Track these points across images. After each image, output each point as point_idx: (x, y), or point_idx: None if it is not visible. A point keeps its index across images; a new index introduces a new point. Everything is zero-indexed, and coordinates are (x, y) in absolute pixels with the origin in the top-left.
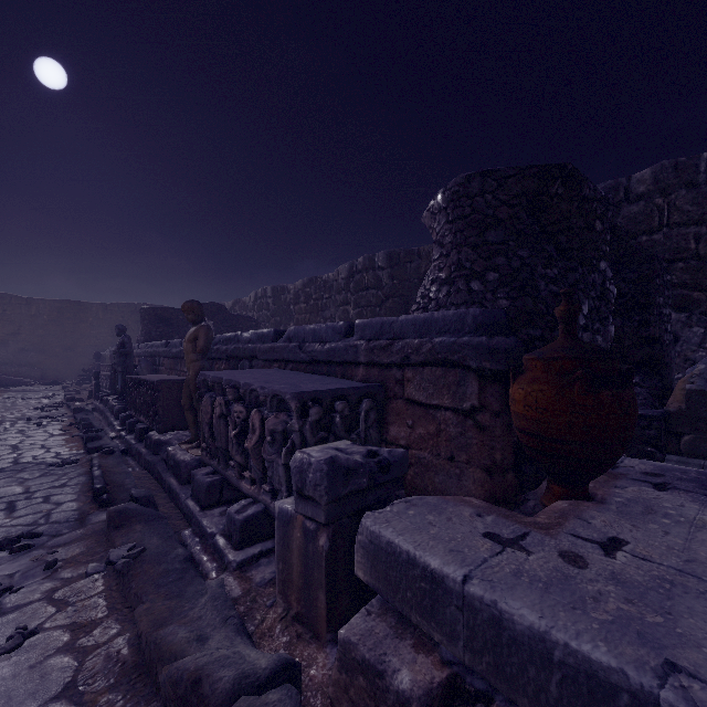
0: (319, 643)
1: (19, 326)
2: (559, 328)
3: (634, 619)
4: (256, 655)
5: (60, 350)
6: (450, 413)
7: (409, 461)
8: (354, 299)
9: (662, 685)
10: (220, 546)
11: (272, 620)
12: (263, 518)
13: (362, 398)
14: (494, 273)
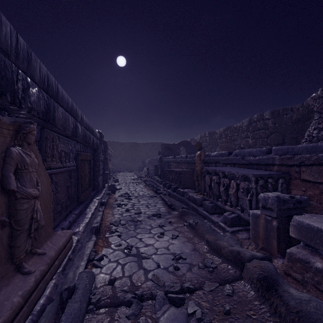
0: (273, 257)
1: (120, 152)
2: None
3: None
4: (254, 252)
5: (131, 160)
6: None
7: None
8: (251, 135)
9: None
10: (222, 225)
11: (251, 248)
12: (237, 218)
13: (279, 178)
14: None
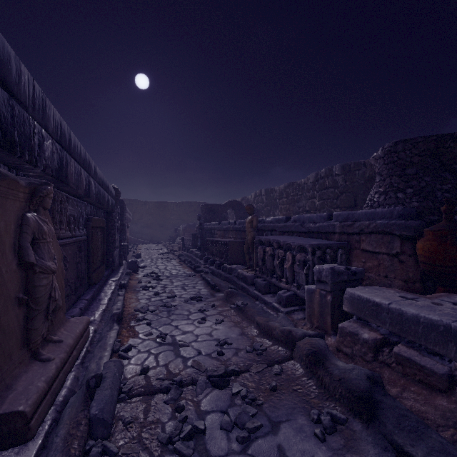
0: (328, 335)
1: (142, 215)
2: (443, 216)
3: (453, 314)
4: (307, 331)
5: (158, 227)
6: (385, 255)
7: (363, 278)
8: (318, 195)
9: (453, 322)
10: (276, 306)
11: (306, 328)
12: (293, 297)
13: (338, 248)
14: (410, 189)
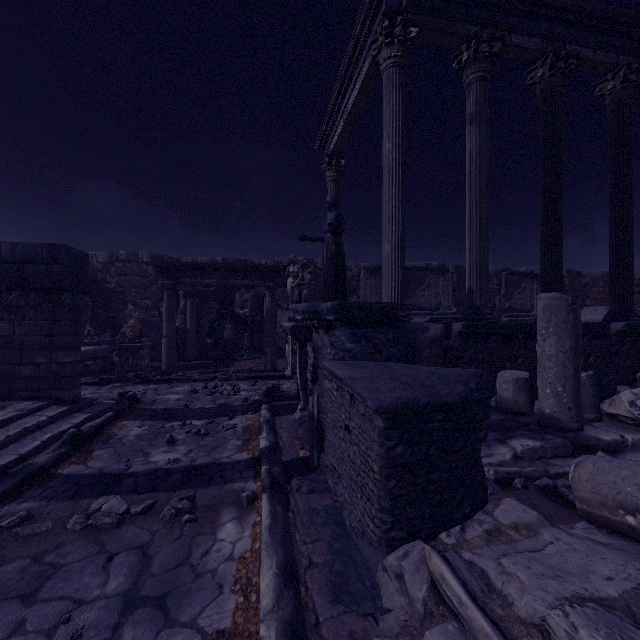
0: None
1: None
2: None
3: None
4: None
5: None
6: None
7: None
8: None
9: None
10: None
11: None
12: None
13: None
14: None
